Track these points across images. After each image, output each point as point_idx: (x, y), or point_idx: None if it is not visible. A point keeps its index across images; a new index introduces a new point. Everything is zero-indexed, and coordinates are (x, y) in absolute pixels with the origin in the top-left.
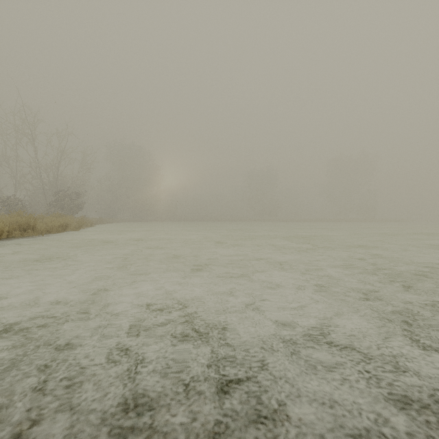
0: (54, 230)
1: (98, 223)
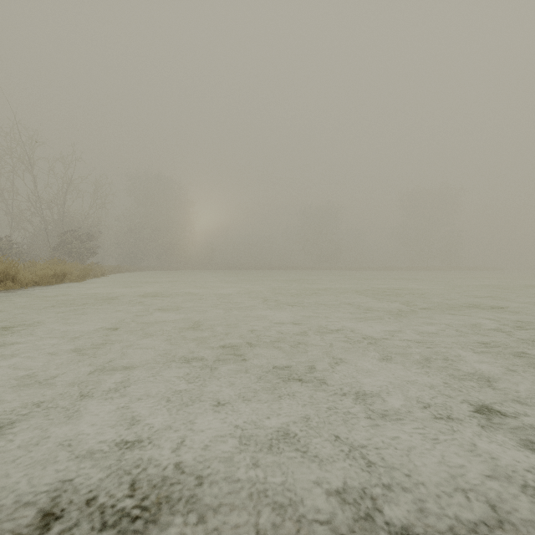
0: (45, 282)
1: (114, 272)
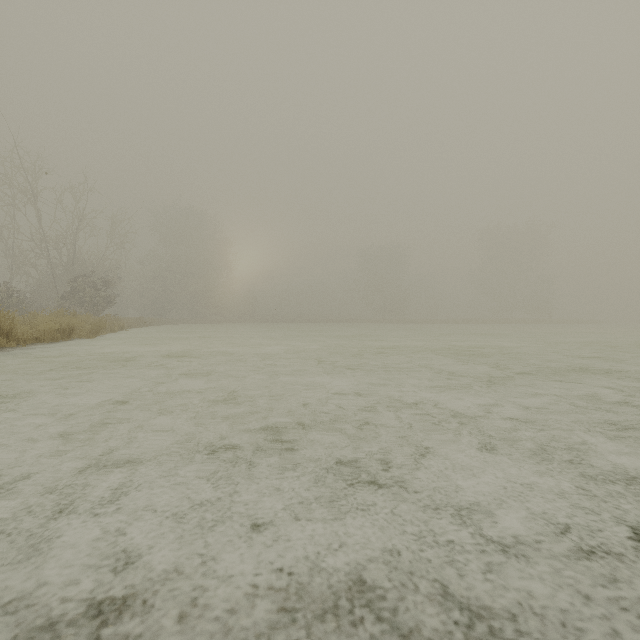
0: (48, 338)
1: (135, 326)
